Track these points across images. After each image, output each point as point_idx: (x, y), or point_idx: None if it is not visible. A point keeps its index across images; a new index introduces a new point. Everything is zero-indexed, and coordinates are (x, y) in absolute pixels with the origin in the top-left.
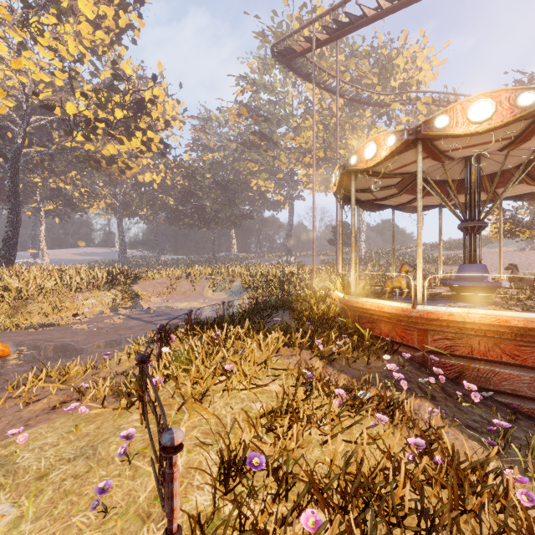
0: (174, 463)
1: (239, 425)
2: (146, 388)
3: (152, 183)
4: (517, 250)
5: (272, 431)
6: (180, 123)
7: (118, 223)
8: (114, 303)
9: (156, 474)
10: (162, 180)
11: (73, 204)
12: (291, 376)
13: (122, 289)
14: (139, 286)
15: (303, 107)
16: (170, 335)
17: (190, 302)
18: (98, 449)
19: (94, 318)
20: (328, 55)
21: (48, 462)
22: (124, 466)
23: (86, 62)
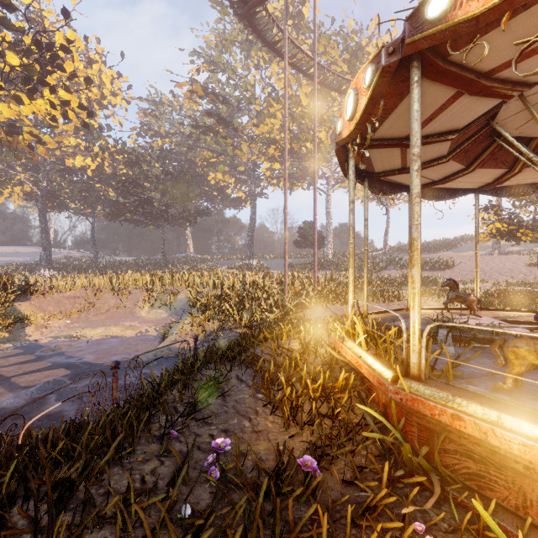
0: None
1: None
2: None
3: (86, 170)
4: (485, 254)
5: None
6: (123, 100)
7: (40, 217)
8: None
9: None
10: (99, 166)
11: None
12: None
13: None
14: (30, 303)
15: (267, 91)
16: None
17: (108, 327)
18: None
19: None
20: (294, 39)
21: None
22: None
23: None
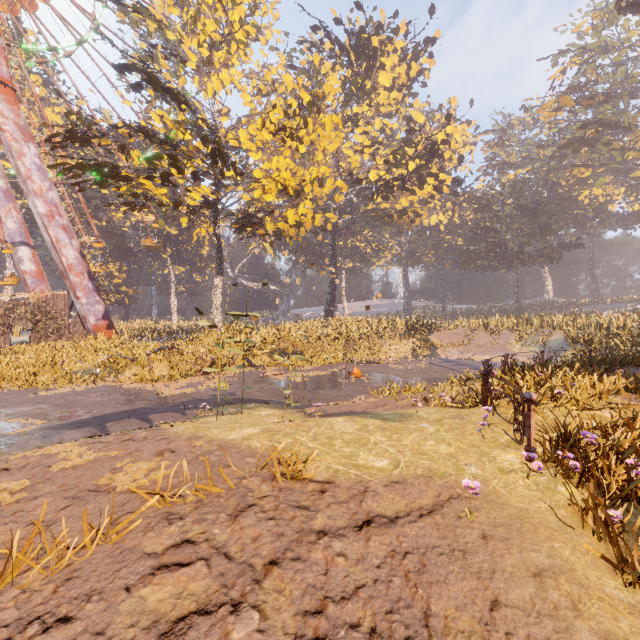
0: (531, 410)
1: (572, 418)
2: (493, 388)
3: (437, 225)
4: None
5: (605, 438)
6: (471, 147)
7: (403, 273)
8: (414, 350)
9: (508, 434)
10: (449, 219)
11: (366, 260)
12: (632, 413)
13: (420, 338)
14: (434, 336)
15: None
16: (491, 370)
17: (491, 355)
18: (464, 417)
19: (401, 361)
20: None
21: (437, 417)
22: (484, 427)
23: (387, 131)
